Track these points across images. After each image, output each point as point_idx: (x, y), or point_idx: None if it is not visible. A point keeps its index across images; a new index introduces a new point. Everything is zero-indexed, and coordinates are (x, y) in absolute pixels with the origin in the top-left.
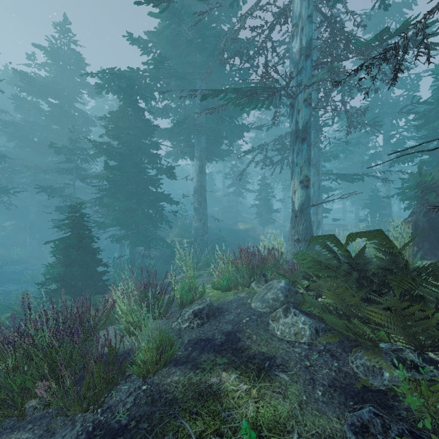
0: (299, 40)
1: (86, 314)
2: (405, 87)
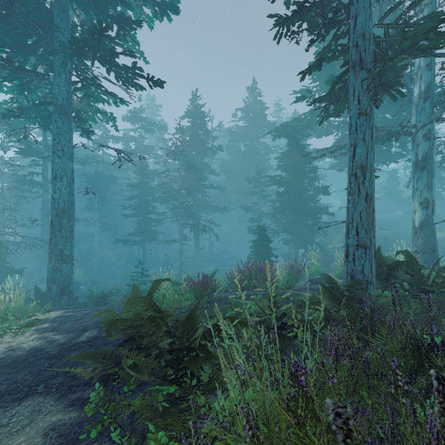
0: (418, 87)
1: (265, 271)
2: None
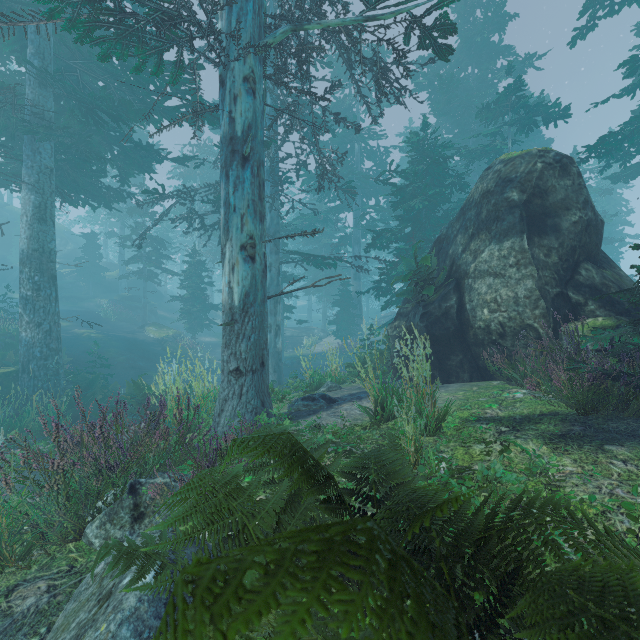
0: None
1: None
2: (375, 159)
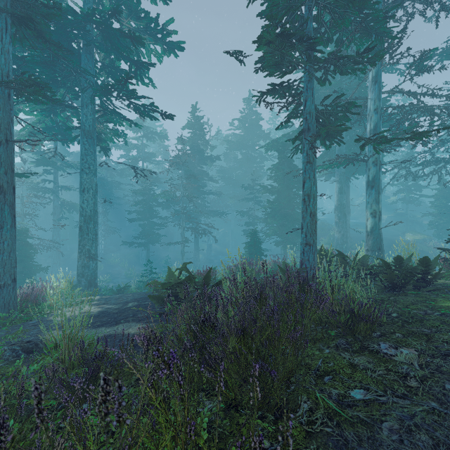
0: (369, 125)
1: None
2: None
